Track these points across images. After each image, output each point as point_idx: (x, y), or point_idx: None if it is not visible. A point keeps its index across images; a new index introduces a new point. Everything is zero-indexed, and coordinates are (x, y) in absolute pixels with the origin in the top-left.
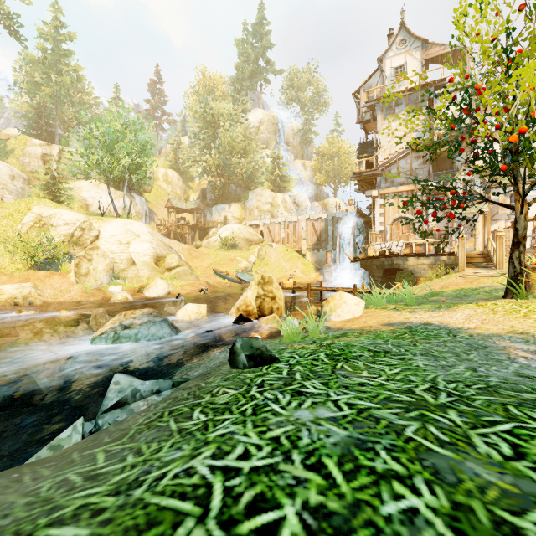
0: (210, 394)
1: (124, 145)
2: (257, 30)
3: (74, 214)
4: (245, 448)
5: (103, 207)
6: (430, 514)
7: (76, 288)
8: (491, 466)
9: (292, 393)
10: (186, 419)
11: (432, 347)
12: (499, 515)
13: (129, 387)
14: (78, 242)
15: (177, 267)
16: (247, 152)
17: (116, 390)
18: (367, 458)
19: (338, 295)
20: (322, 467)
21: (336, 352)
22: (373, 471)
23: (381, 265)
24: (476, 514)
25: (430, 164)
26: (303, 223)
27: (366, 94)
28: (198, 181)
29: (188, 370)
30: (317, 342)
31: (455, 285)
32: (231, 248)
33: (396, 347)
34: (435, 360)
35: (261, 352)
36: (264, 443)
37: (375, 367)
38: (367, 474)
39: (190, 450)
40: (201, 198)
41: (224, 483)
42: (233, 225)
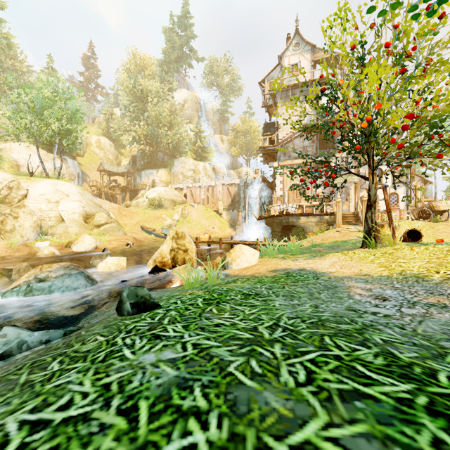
0: (82, 342)
1: (53, 111)
2: (182, 22)
3: (0, 174)
4: (71, 397)
5: (32, 168)
6: (205, 449)
7: (1, 244)
8: (282, 394)
9: (151, 337)
10: (40, 370)
11: (295, 289)
12: (265, 441)
13: (15, 339)
14: (5, 200)
15: (106, 224)
16: (173, 125)
17: (1, 343)
18: (180, 397)
19: (238, 247)
20: (134, 411)
21: (214, 296)
22: (179, 410)
23: (280, 223)
24: (245, 443)
25: (317, 143)
26: (220, 187)
27: (269, 84)
28: (128, 148)
29: (92, 318)
30: (207, 288)
31: (332, 238)
32: (158, 207)
33: (267, 290)
34: (290, 300)
35: (145, 299)
36: (93, 390)
37: (238, 308)
38: (171, 413)
39: (17, 404)
40: (132, 163)
41: (23, 439)
42: (160, 188)
